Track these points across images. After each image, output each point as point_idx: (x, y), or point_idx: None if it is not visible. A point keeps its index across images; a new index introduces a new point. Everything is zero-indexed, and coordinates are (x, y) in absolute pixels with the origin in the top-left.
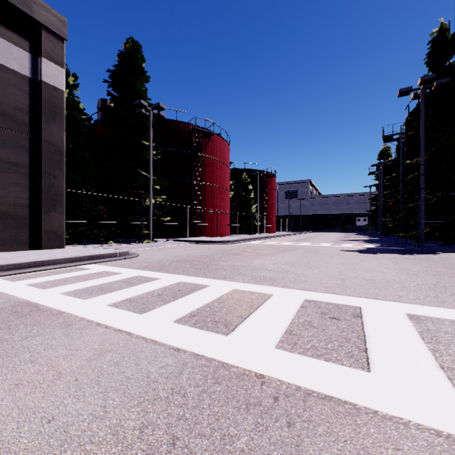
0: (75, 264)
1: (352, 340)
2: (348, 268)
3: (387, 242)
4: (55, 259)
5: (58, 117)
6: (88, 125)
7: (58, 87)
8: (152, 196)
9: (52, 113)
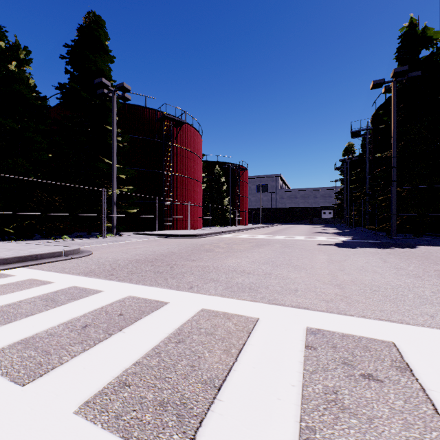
0: None
1: None
2: (338, 268)
3: (358, 234)
4: None
5: None
6: (40, 104)
7: None
8: (117, 186)
9: None
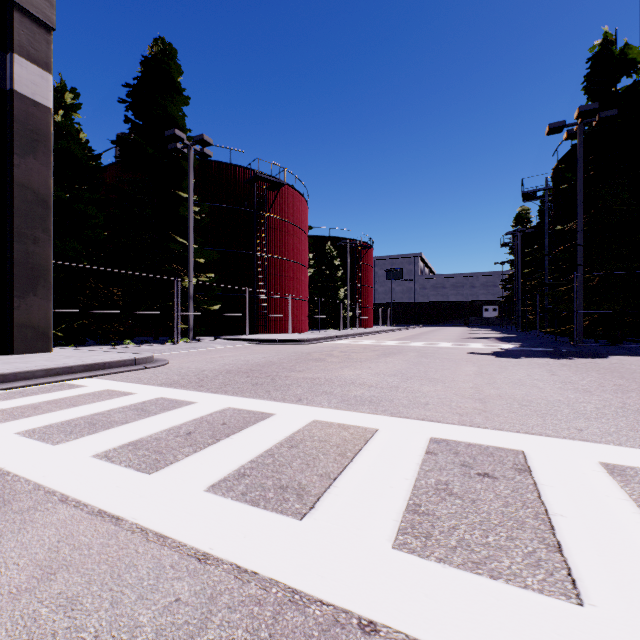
0: (61, 379)
1: (529, 523)
2: (486, 381)
3: (529, 340)
4: (26, 370)
5: (41, 149)
6: (94, 165)
7: (41, 102)
8: (193, 274)
9: (31, 141)
